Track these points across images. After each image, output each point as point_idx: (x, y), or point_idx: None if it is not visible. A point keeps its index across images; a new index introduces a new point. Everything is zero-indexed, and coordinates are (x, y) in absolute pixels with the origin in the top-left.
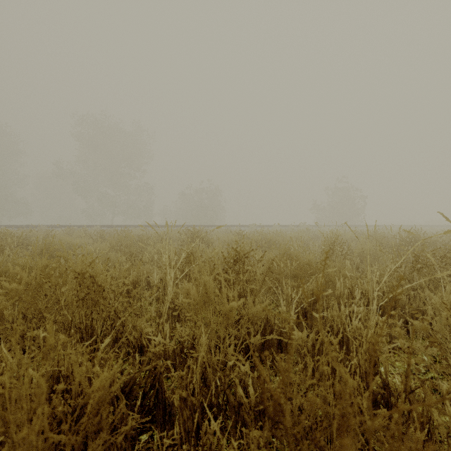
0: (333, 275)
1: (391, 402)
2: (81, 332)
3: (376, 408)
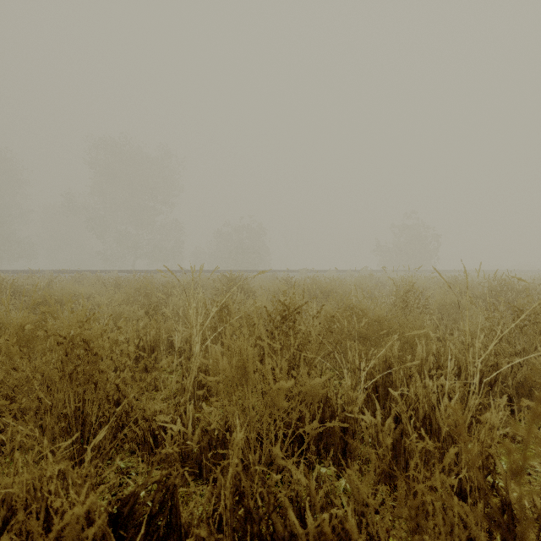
0: (411, 336)
1: (514, 531)
2: (68, 419)
3: (491, 538)
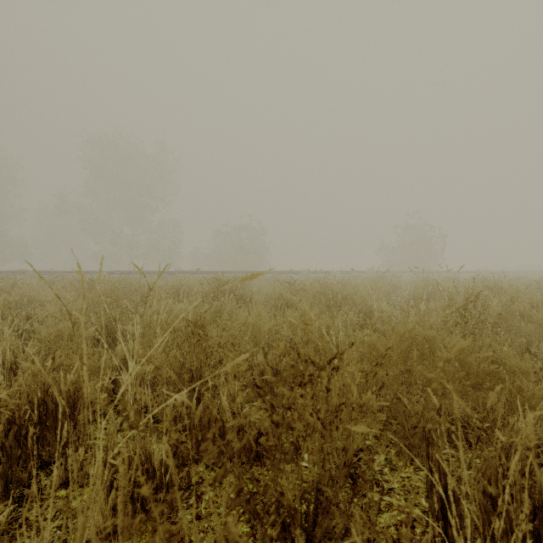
0: (541, 398)
1: None
2: None
3: None
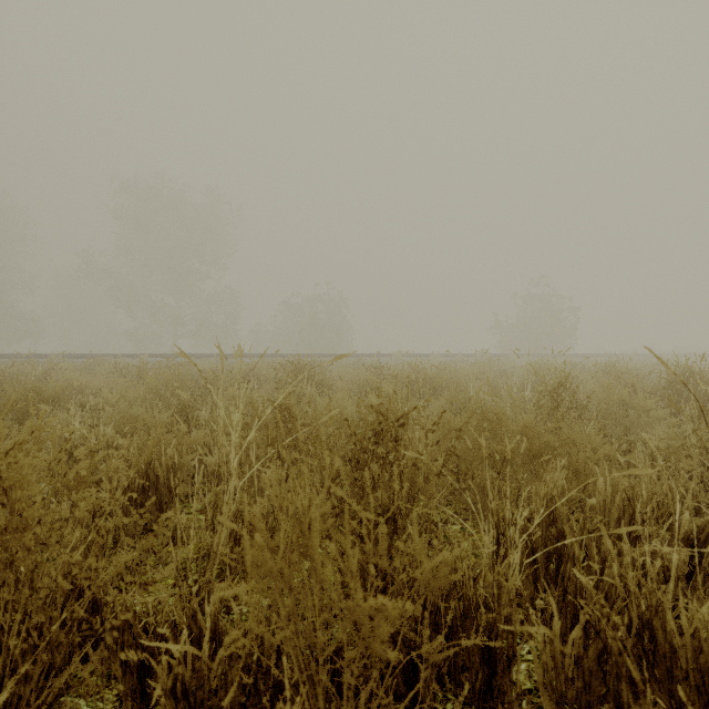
0: (583, 460)
1: None
2: None
3: None
